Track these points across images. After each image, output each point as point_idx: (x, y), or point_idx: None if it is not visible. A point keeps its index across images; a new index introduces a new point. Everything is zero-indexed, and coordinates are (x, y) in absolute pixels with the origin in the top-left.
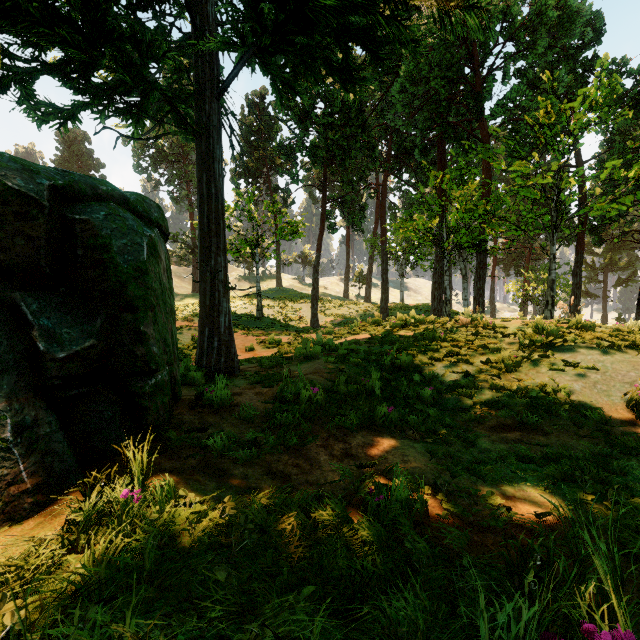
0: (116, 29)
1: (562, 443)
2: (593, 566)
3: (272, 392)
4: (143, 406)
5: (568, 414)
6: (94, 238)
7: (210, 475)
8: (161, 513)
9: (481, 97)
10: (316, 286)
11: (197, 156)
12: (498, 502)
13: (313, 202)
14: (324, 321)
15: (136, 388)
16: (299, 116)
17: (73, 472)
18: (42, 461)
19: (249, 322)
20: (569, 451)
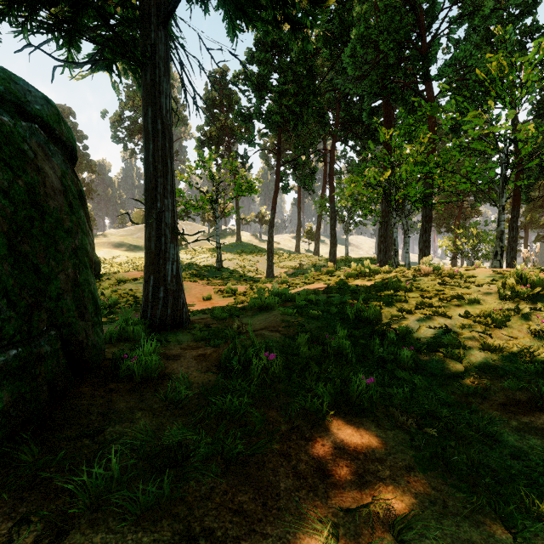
0: None
1: None
2: None
3: (217, 355)
4: None
5: None
6: None
7: None
8: None
9: (428, 59)
10: (271, 240)
11: (142, 89)
12: None
13: (269, 168)
14: (278, 272)
15: None
16: (256, 85)
17: None
18: None
19: (209, 272)
20: None
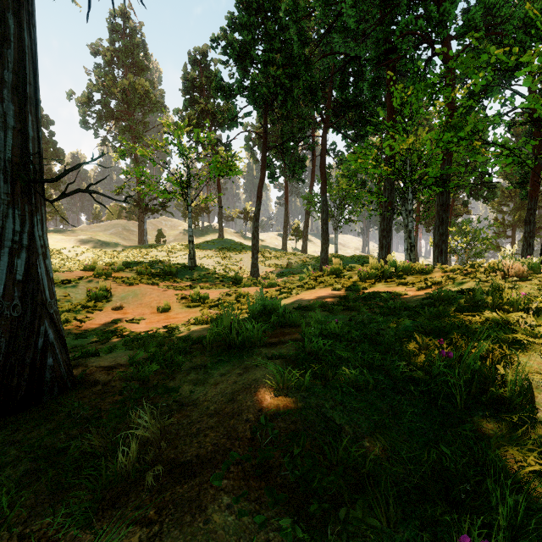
0: None
1: None
2: None
3: None
4: None
5: None
6: None
7: None
8: None
9: (449, 9)
10: (256, 235)
11: None
12: None
13: (254, 162)
14: (264, 271)
15: None
16: (238, 53)
17: None
18: None
19: (178, 272)
20: None
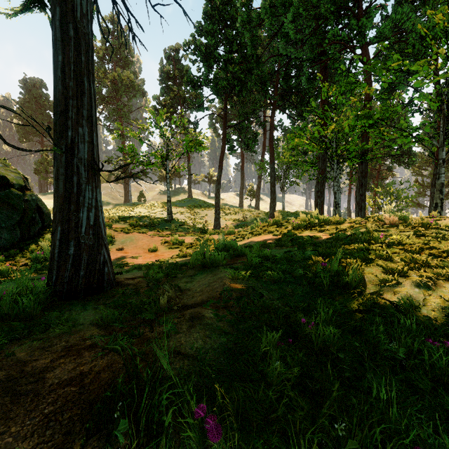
0: None
1: None
2: None
3: (108, 378)
4: None
5: None
6: None
7: None
8: None
9: (366, 22)
10: (218, 195)
11: None
12: None
13: (216, 136)
14: (225, 224)
15: None
16: (204, 54)
17: None
18: None
19: (160, 224)
20: None
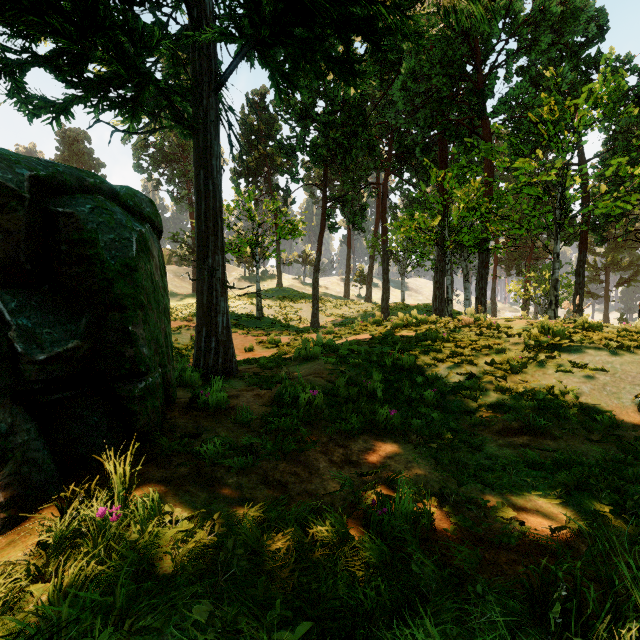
0: (108, 18)
1: (572, 448)
2: (630, 601)
3: (270, 394)
4: (132, 411)
5: (577, 417)
6: (79, 232)
7: (202, 485)
8: (142, 532)
9: (483, 94)
10: (316, 286)
11: (194, 152)
12: (510, 514)
13: (314, 202)
14: (325, 321)
15: (124, 392)
16: (299, 115)
17: (53, 483)
18: (18, 472)
19: (249, 322)
20: (580, 457)
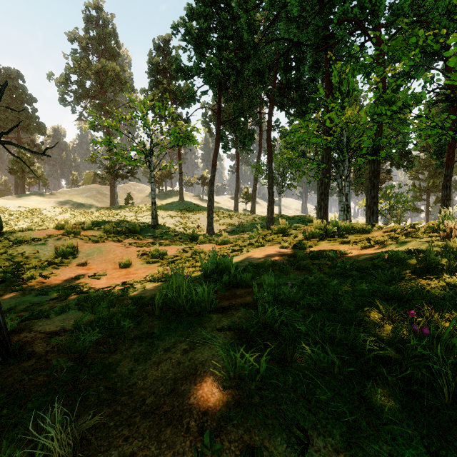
0: None
1: None
2: None
3: None
4: None
5: None
6: None
7: None
8: None
9: None
10: (211, 198)
11: None
12: None
13: (210, 135)
14: (219, 229)
15: None
16: (195, 39)
17: None
18: None
19: (142, 230)
20: None
